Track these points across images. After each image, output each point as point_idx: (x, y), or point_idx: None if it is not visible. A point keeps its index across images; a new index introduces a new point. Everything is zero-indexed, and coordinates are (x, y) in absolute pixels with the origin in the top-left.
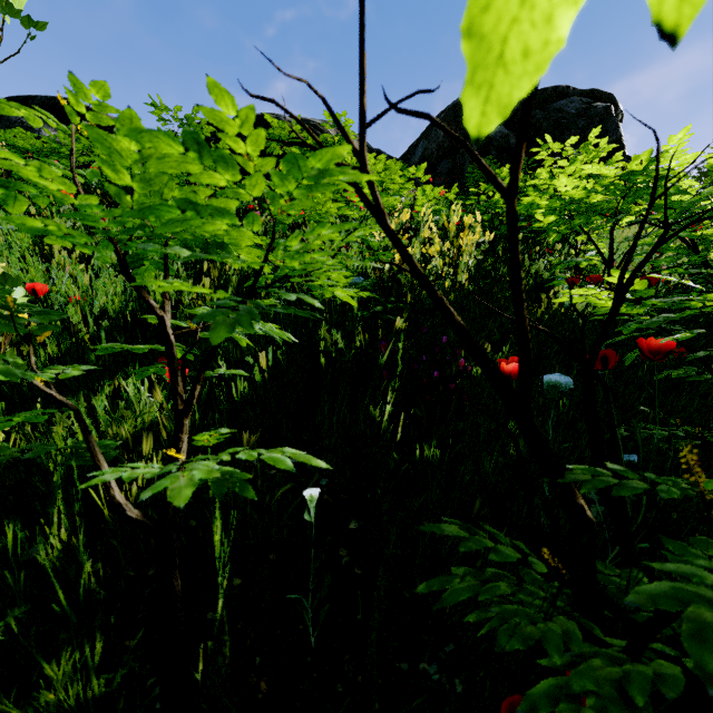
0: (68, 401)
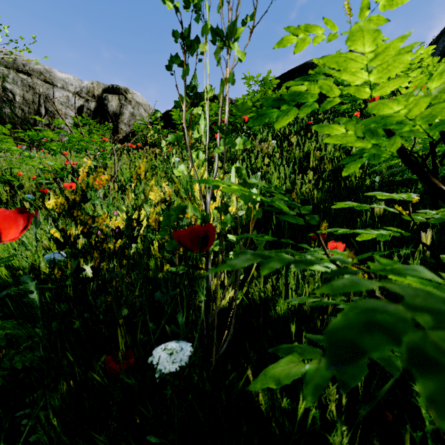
0: (383, 298)
